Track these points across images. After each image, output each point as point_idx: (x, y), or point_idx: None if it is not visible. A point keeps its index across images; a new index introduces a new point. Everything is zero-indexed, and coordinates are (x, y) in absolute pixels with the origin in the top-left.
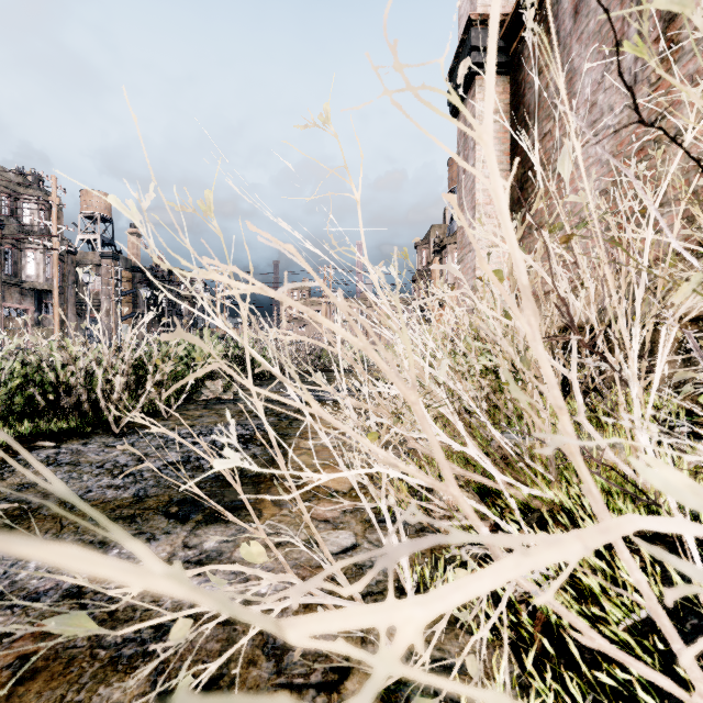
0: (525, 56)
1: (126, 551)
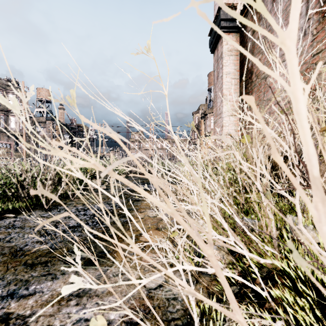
0: None
1: (39, 287)
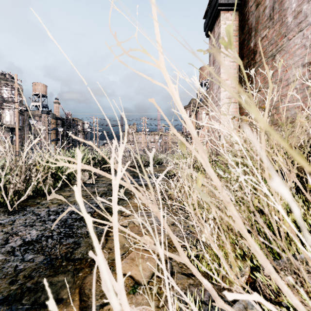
0: None
1: None
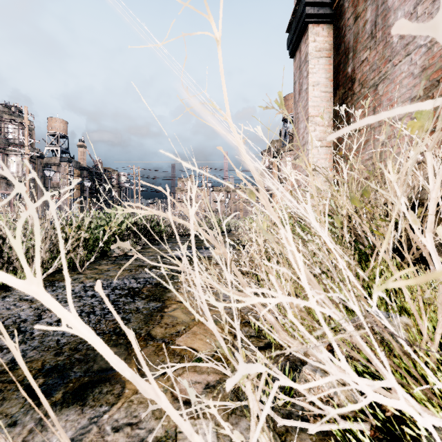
0: (345, 7)
1: None
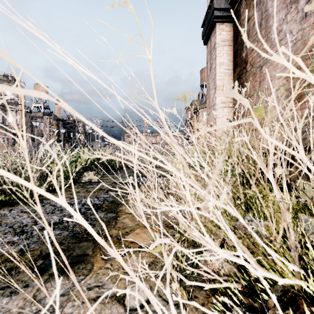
0: (241, 12)
1: None
